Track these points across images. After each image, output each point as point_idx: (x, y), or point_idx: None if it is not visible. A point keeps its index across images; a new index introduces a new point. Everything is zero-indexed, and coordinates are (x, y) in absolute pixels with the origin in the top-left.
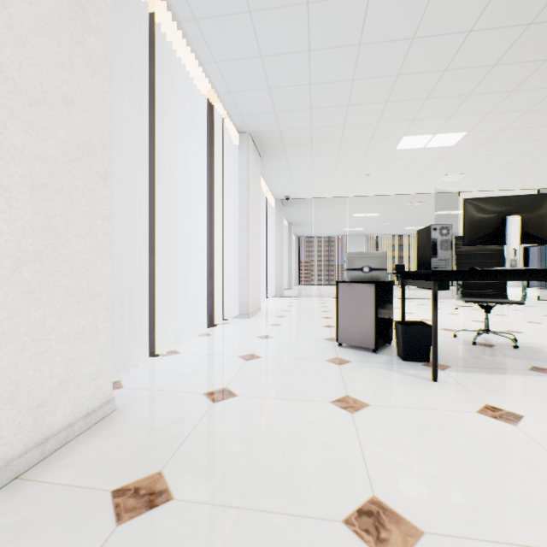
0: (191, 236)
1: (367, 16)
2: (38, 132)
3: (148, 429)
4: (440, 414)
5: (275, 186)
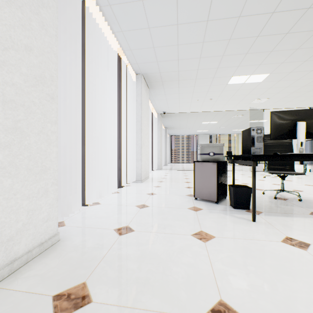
0: (108, 134)
1: (212, 3)
2: (8, 67)
3: (78, 253)
4: (259, 243)
5: (157, 106)
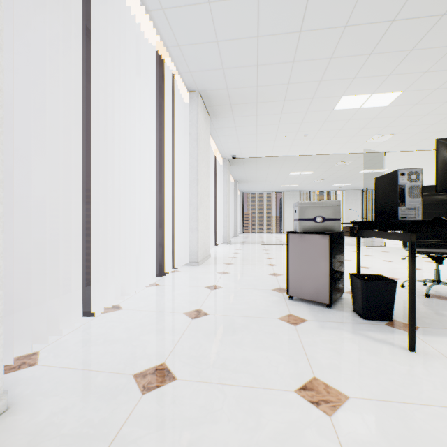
0: (144, 188)
1: None
2: None
3: None
4: None
5: (223, 146)
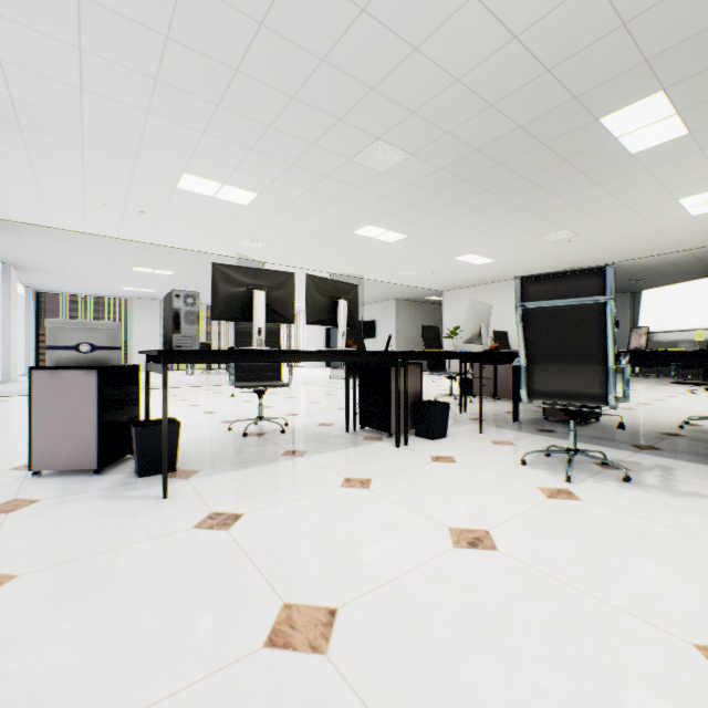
0: None
1: None
2: None
3: None
4: (140, 549)
5: None
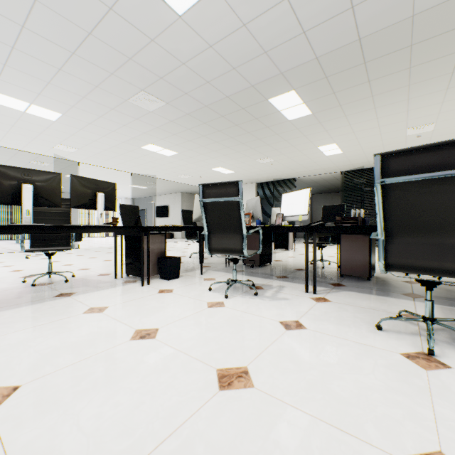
0: None
1: None
2: None
3: None
4: None
5: None
